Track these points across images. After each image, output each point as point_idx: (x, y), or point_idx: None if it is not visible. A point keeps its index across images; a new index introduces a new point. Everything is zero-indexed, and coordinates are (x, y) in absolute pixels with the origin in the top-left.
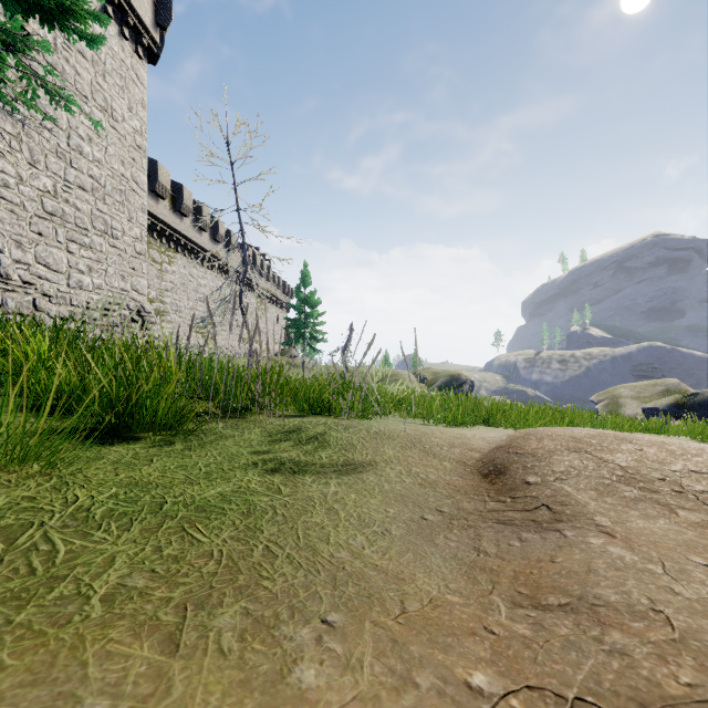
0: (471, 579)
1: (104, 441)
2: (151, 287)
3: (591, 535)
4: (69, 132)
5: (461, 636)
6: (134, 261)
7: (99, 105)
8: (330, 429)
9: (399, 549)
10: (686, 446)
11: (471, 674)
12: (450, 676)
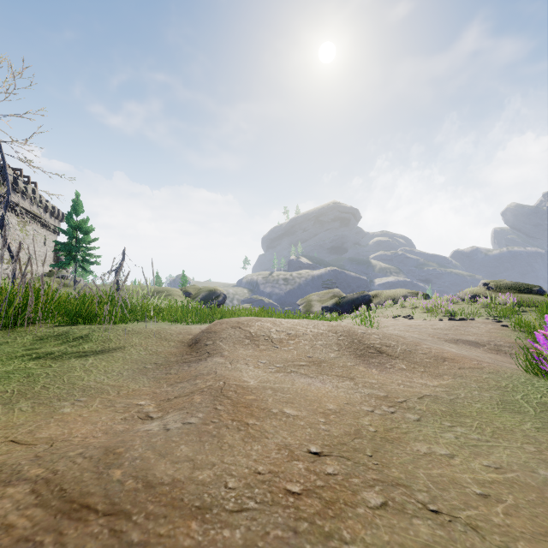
0: (158, 382)
1: None
2: None
3: (216, 358)
4: None
5: (142, 395)
6: None
7: None
8: (93, 331)
9: (125, 378)
10: (283, 321)
11: (140, 401)
12: (131, 403)
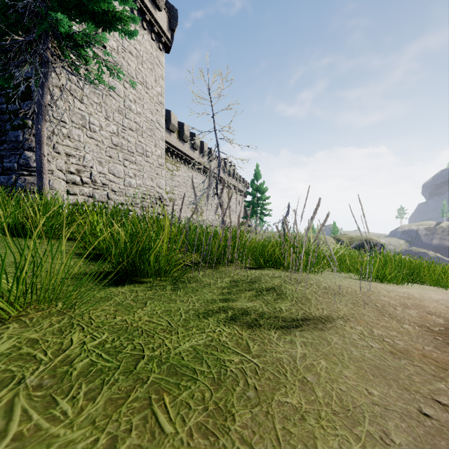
0: None
1: (119, 283)
2: (167, 185)
3: None
4: (124, 98)
5: None
6: (157, 170)
7: (139, 81)
8: (284, 282)
9: None
10: None
11: None
12: None
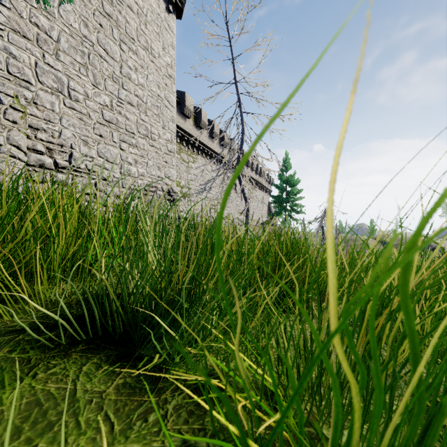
0: None
1: None
2: (181, 178)
3: None
4: (121, 63)
5: None
6: (166, 157)
7: (142, 45)
8: None
9: None
10: None
11: None
12: None
